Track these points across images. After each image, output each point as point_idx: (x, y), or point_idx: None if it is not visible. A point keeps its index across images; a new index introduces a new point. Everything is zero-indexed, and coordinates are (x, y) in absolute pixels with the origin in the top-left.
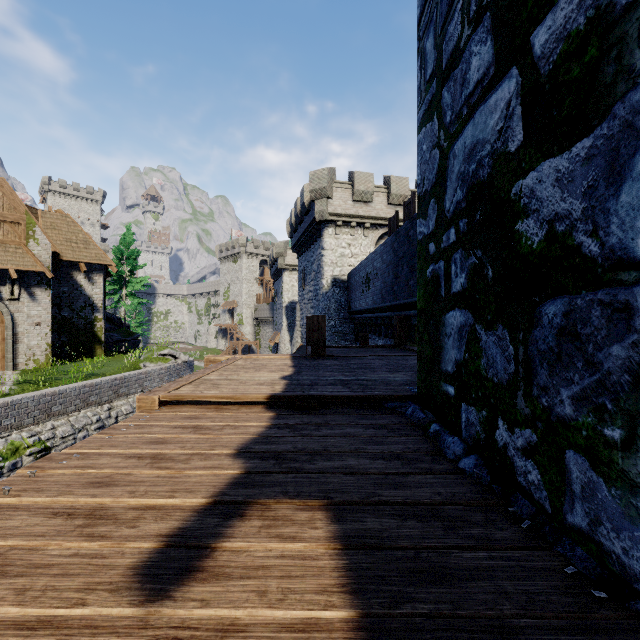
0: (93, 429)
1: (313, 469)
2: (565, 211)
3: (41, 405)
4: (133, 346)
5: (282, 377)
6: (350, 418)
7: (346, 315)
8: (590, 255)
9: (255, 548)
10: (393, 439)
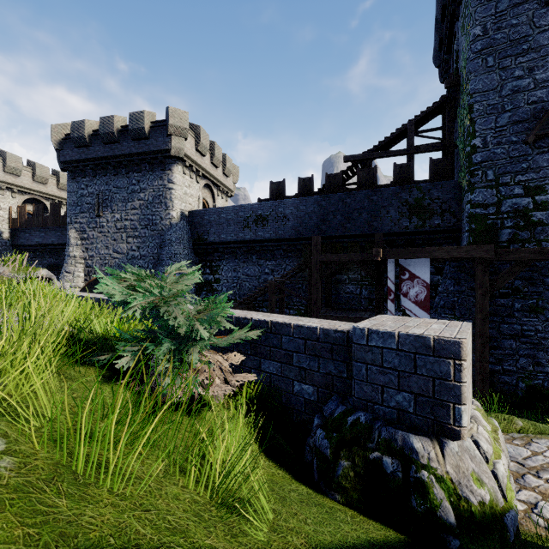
0: None
1: None
2: (541, 218)
3: None
4: None
5: None
6: None
7: (192, 246)
8: (546, 223)
9: None
10: None
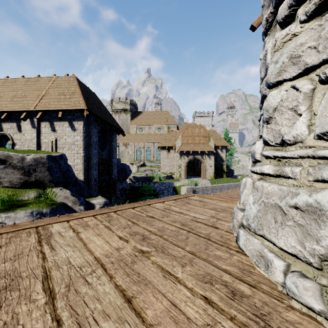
0: None
1: None
2: None
3: (219, 188)
4: (231, 174)
5: None
6: None
7: None
8: None
9: None
10: None
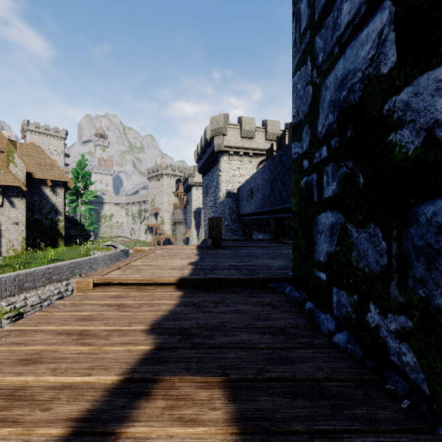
0: (55, 299)
1: (212, 344)
2: None
3: (16, 282)
4: (86, 239)
5: (189, 263)
6: (241, 296)
7: (236, 217)
8: None
9: (157, 433)
10: (276, 315)
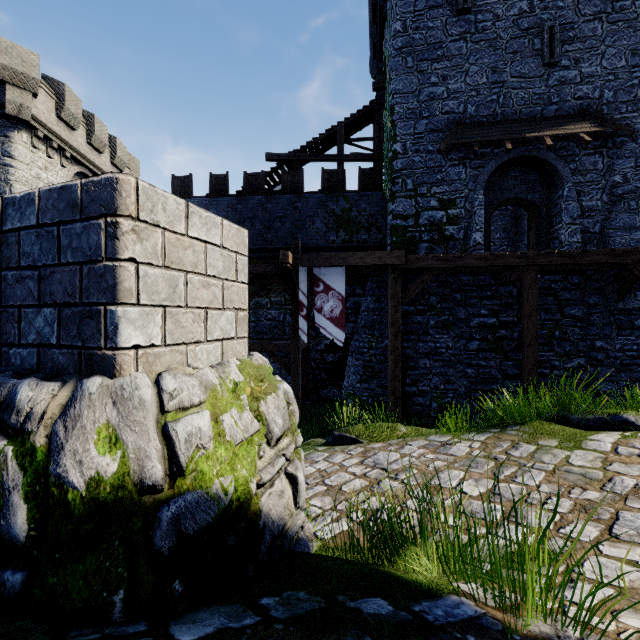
0: None
1: None
2: (453, 233)
3: None
4: None
5: None
6: None
7: None
8: (457, 238)
9: None
10: None
